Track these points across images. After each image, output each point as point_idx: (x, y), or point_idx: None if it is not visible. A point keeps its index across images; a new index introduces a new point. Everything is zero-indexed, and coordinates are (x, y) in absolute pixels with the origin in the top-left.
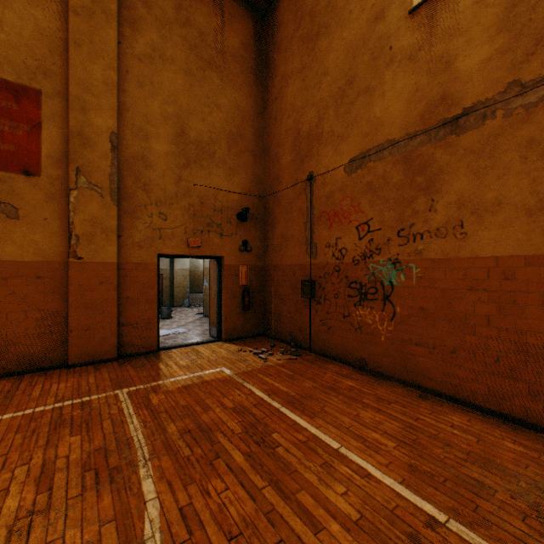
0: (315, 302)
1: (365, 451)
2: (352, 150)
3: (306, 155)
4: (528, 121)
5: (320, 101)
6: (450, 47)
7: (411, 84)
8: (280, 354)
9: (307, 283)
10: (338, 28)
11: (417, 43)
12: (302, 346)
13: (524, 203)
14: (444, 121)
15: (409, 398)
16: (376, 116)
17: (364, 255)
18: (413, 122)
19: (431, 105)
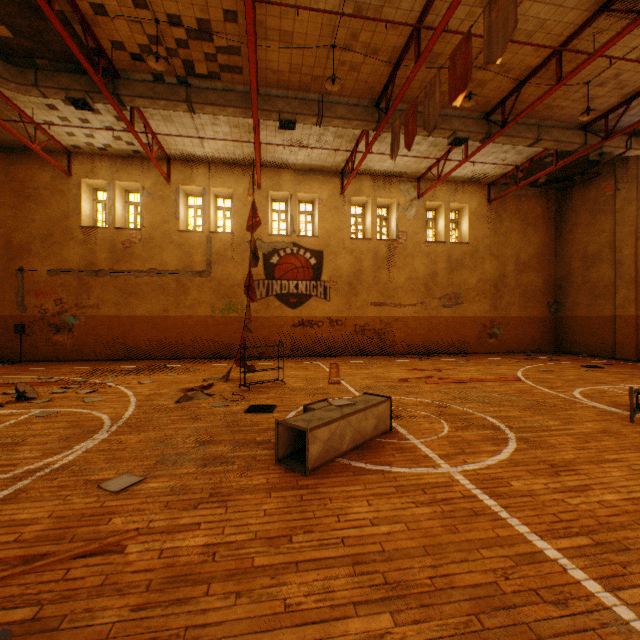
0: (27, 335)
1: (69, 367)
2: (53, 266)
3: (19, 257)
4: (116, 280)
5: (31, 233)
6: (96, 248)
7: (82, 252)
8: (3, 364)
9: (21, 326)
10: (44, 205)
11: (85, 239)
12: (15, 361)
13: (115, 302)
14: (94, 271)
15: (81, 362)
16: (66, 257)
17: (60, 313)
18: (83, 266)
19: (90, 264)
